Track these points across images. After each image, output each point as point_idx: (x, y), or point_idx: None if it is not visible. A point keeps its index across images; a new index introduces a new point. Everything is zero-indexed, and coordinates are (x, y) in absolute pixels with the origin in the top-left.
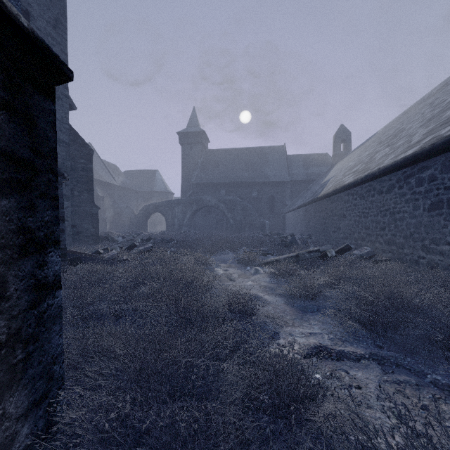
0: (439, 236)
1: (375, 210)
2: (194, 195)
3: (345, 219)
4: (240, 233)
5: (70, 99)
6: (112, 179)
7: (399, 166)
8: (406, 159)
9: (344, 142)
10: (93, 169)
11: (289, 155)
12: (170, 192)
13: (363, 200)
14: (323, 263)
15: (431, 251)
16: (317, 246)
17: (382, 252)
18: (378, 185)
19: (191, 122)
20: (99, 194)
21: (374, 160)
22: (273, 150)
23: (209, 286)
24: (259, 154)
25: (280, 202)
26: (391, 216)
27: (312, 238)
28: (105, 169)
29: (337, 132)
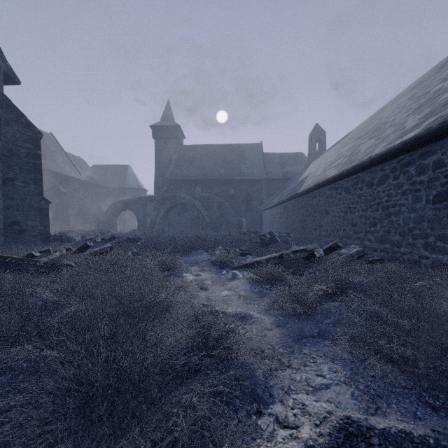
0: (447, 232)
1: (363, 205)
2: (168, 191)
3: (328, 216)
4: (217, 231)
5: (12, 70)
6: (77, 173)
7: (395, 153)
8: (406, 143)
9: (319, 141)
10: (54, 162)
11: (265, 153)
12: (143, 189)
13: (350, 193)
14: (309, 264)
15: (437, 250)
16: (298, 245)
17: (373, 251)
18: (368, 177)
19: (165, 116)
20: (61, 189)
21: (359, 152)
22: (249, 148)
23: (171, 302)
24: (236, 151)
25: (256, 200)
26: (384, 210)
27: (291, 236)
28: (69, 162)
29: (313, 131)
